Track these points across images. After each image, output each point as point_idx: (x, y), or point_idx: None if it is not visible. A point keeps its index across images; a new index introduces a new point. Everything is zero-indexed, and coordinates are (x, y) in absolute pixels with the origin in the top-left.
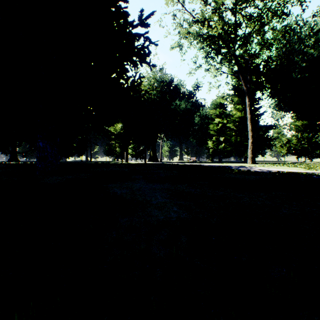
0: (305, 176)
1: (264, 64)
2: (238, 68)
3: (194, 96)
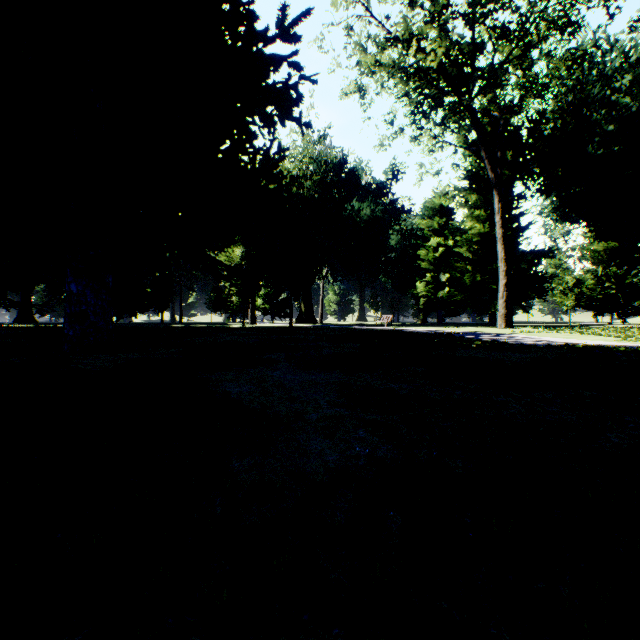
0: (626, 354)
1: (531, 127)
2: (478, 134)
3: (389, 191)
